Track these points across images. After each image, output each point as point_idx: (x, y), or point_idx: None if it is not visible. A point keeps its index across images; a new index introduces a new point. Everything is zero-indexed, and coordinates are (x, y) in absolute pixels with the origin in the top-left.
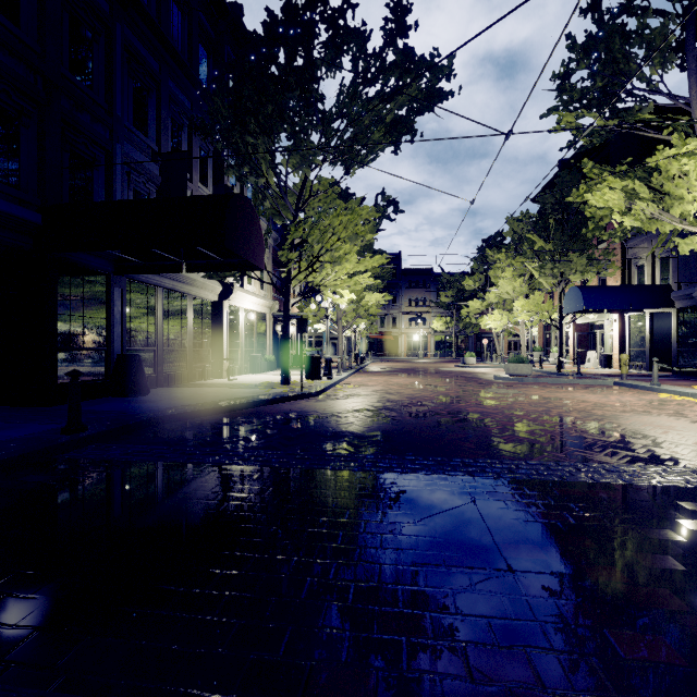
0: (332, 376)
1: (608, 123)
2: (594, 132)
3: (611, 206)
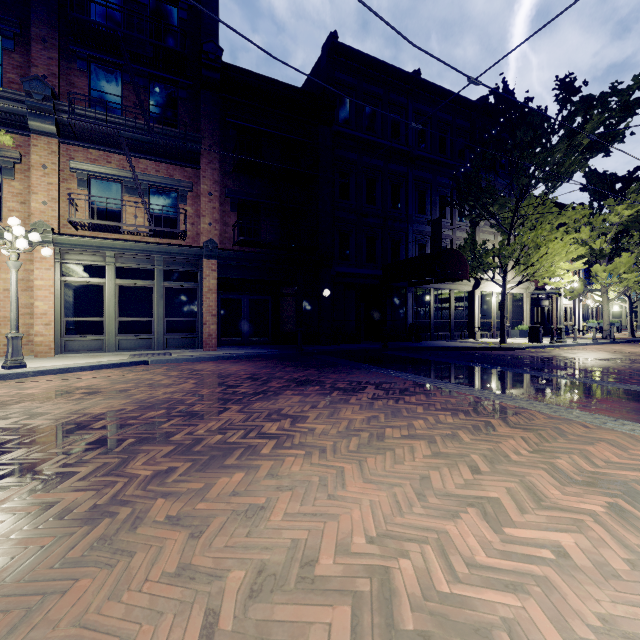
0: (554, 341)
1: None
2: None
3: None
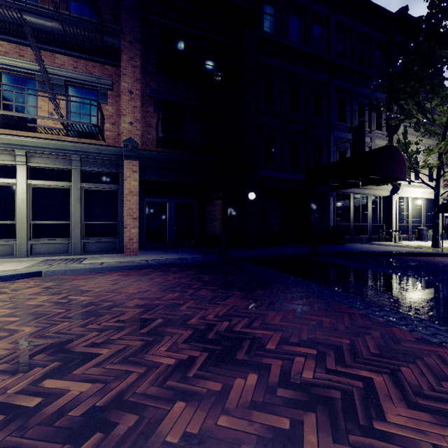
0: None
1: None
2: None
3: None
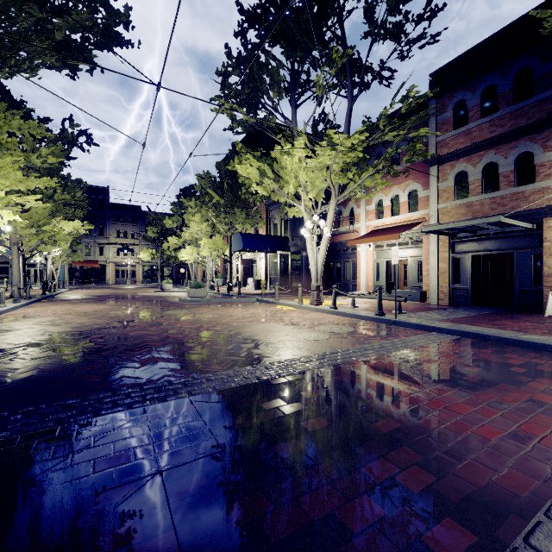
0: None
1: (250, 120)
2: (244, 124)
3: (251, 177)
